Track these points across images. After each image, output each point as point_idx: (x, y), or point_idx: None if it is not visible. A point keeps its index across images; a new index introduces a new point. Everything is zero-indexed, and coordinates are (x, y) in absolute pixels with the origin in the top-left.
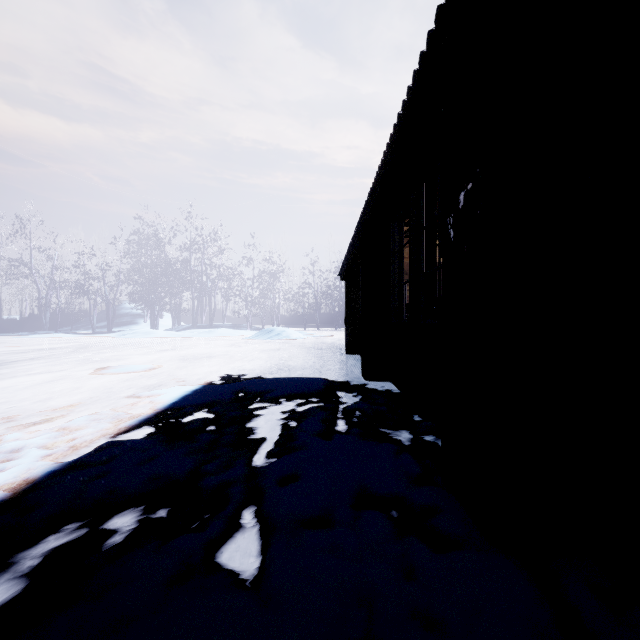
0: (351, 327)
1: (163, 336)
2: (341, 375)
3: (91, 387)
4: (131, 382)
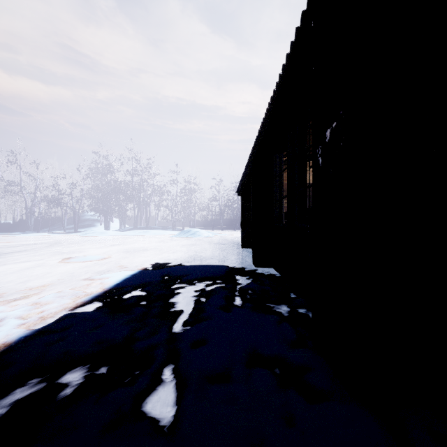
0: (245, 229)
1: (113, 235)
2: (238, 263)
3: (59, 272)
4: (88, 268)
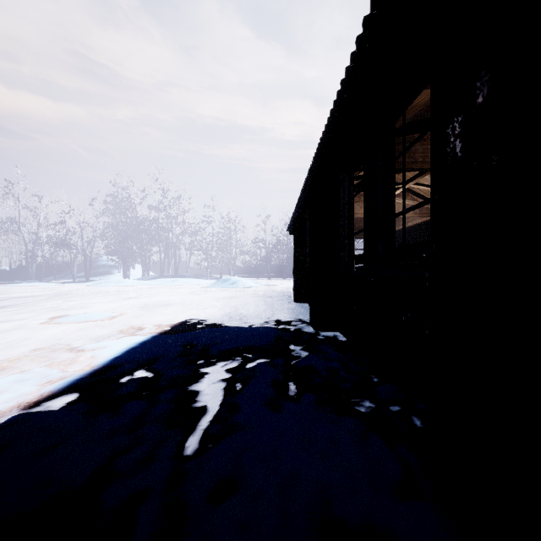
0: (299, 277)
1: (132, 285)
2: (290, 324)
3: (42, 338)
4: (84, 332)
